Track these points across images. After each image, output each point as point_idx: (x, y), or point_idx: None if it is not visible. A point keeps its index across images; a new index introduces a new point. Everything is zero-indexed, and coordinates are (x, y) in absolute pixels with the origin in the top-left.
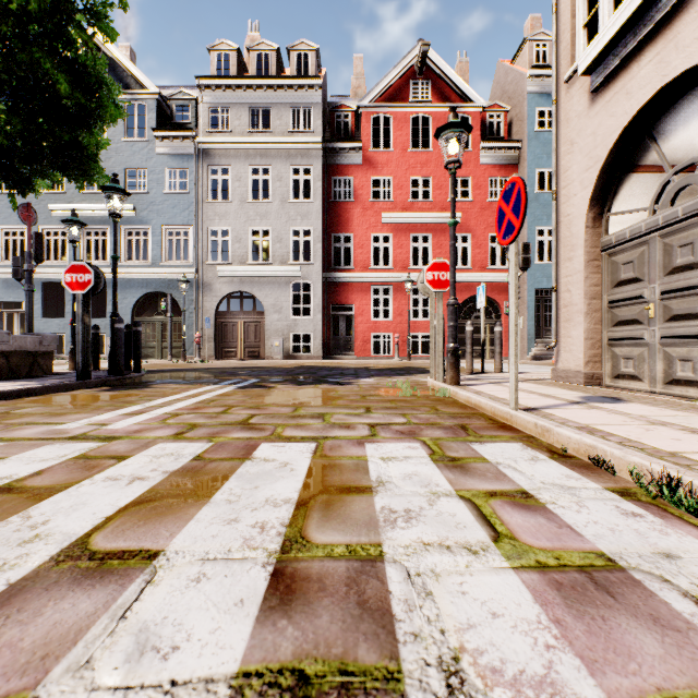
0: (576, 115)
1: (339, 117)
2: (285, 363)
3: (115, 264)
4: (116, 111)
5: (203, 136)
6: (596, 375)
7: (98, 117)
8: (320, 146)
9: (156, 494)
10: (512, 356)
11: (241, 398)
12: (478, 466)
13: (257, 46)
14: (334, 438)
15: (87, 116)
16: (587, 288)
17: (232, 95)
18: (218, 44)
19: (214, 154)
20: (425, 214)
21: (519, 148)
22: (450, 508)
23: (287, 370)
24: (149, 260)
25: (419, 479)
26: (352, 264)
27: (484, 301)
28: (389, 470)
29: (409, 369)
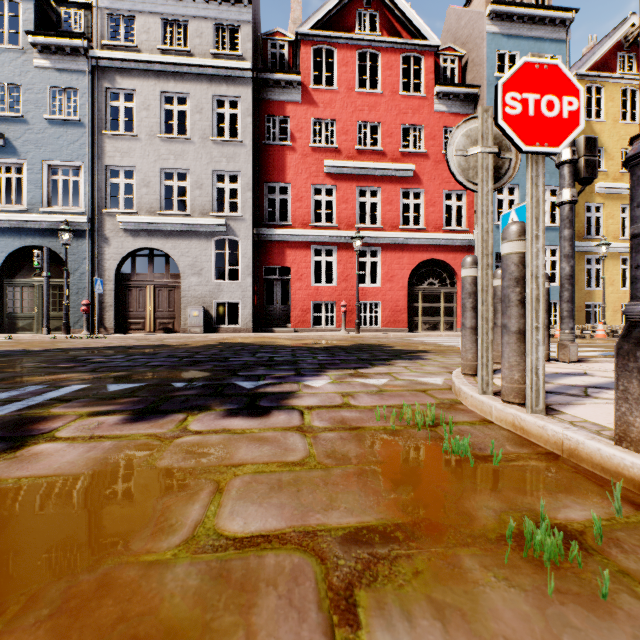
0: None
1: (274, 46)
2: (202, 338)
3: None
4: None
5: (99, 50)
6: None
7: None
8: (250, 74)
9: None
10: None
11: None
12: None
13: None
14: None
15: None
16: None
17: (138, 1)
18: None
19: (114, 73)
20: (374, 164)
21: (476, 96)
22: None
23: (188, 352)
24: (25, 204)
25: None
26: (289, 220)
27: None
28: None
29: (368, 347)
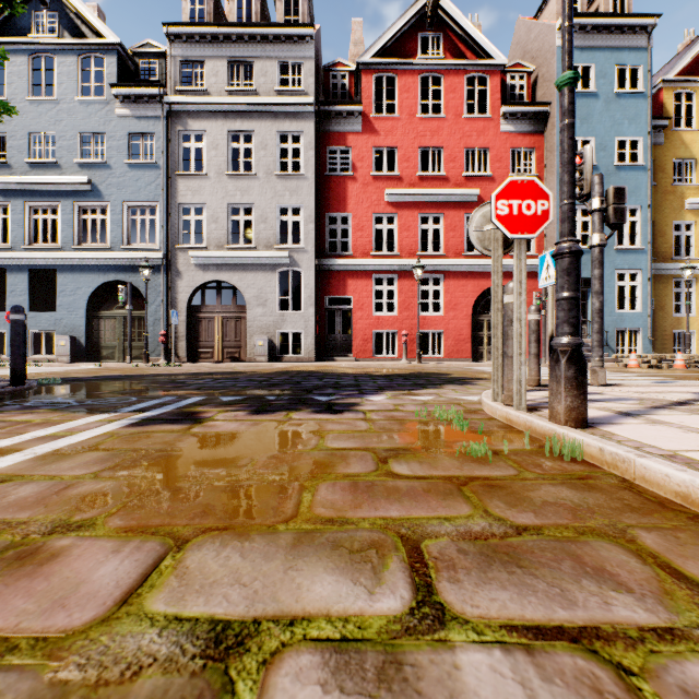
0: None
1: (335, 77)
2: (268, 367)
3: None
4: None
5: (172, 96)
6: None
7: None
8: (312, 108)
9: None
10: None
11: (77, 471)
12: None
13: None
14: None
15: None
16: None
17: (208, 46)
18: None
19: (185, 117)
20: (437, 190)
21: (547, 114)
22: None
23: (263, 377)
24: (108, 242)
25: None
26: (351, 249)
27: None
28: None
29: (426, 375)
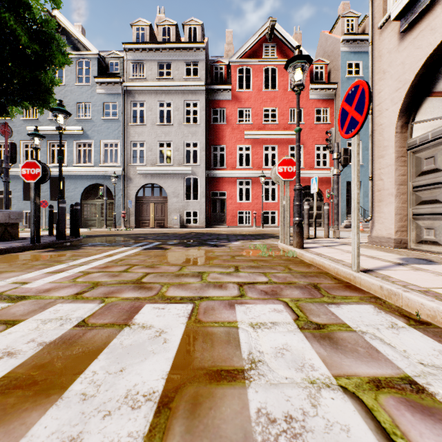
0: (387, 51)
1: (216, 69)
2: (180, 230)
3: (60, 162)
4: (62, 58)
5: (127, 82)
6: (403, 241)
7: (51, 62)
8: (204, 88)
9: (10, 382)
10: (354, 228)
11: (143, 258)
12: (345, 336)
13: (163, 22)
14: (208, 299)
15: (43, 61)
16: (396, 177)
17: (146, 54)
18: (137, 21)
19: (134, 93)
20: (273, 132)
21: (335, 88)
22: (339, 414)
23: (181, 235)
24: (92, 163)
25: (291, 356)
26: (225, 165)
27: (317, 188)
28: (260, 342)
29: (263, 234)
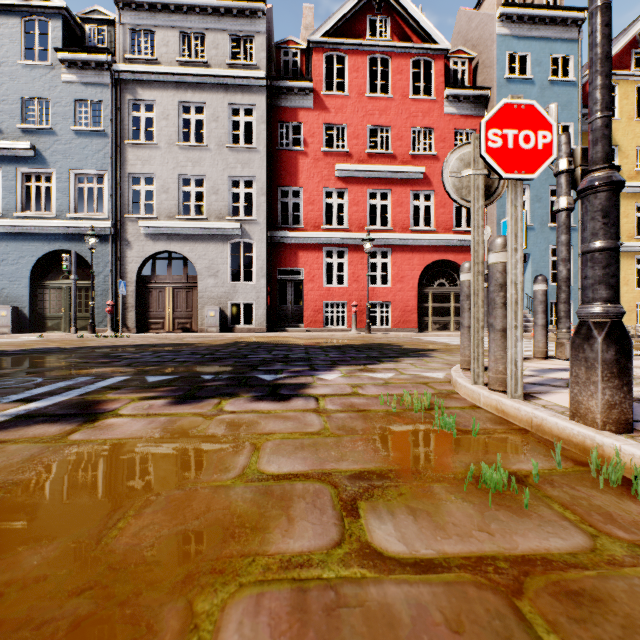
0: None
1: (287, 54)
2: (219, 337)
3: None
4: None
5: (121, 64)
6: None
7: None
8: (263, 82)
9: None
10: None
11: None
12: None
13: None
14: None
15: None
16: None
17: (158, 16)
18: None
19: (135, 85)
20: (385, 167)
21: (487, 98)
22: None
23: (209, 349)
24: (53, 211)
25: None
26: (302, 222)
27: (524, 240)
28: None
29: (378, 346)
